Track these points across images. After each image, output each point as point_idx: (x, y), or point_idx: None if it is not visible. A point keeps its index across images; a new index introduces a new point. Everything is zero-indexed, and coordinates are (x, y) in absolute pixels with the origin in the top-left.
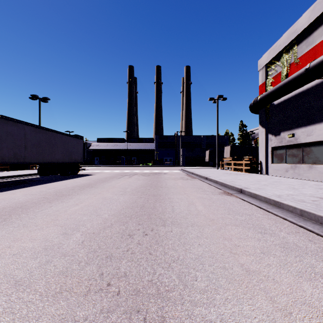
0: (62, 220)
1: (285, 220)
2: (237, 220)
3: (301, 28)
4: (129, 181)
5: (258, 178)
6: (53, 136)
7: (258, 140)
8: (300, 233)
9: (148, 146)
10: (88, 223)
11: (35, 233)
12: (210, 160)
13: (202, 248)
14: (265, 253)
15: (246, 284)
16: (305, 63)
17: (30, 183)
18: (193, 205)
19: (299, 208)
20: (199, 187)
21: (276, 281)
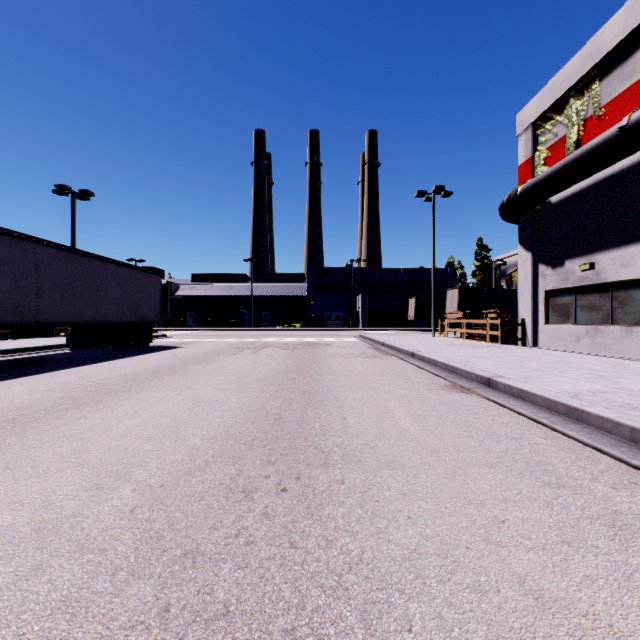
0: (96, 451)
1: (598, 451)
2: (491, 453)
3: (609, 44)
4: (253, 362)
5: (521, 355)
6: (97, 267)
7: (513, 277)
8: None
9: (293, 290)
10: (154, 460)
11: (26, 486)
12: (418, 317)
13: (416, 527)
14: (572, 542)
15: None
16: (616, 117)
17: (48, 365)
18: (389, 414)
19: (627, 425)
20: (398, 374)
21: (620, 632)
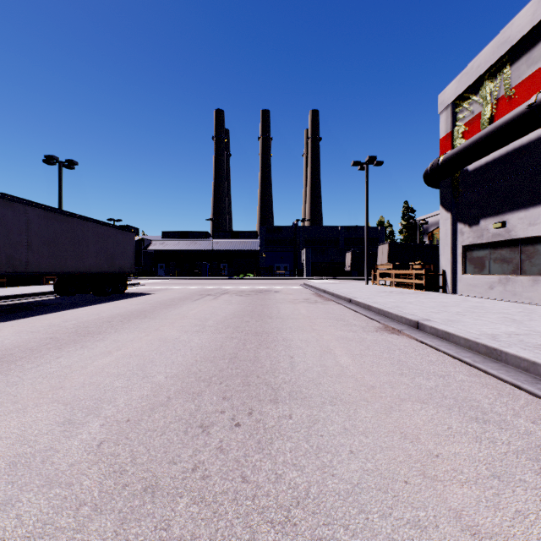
0: (71, 388)
1: (517, 388)
2: (422, 389)
3: (518, 34)
4: (213, 306)
5: (443, 301)
6: (80, 225)
7: (434, 234)
8: None
9: (247, 245)
10: (122, 397)
11: (5, 421)
12: (354, 268)
13: (358, 461)
14: (502, 476)
15: None
16: (525, 97)
17: (36, 309)
18: (330, 354)
19: None
20: (337, 317)
21: None
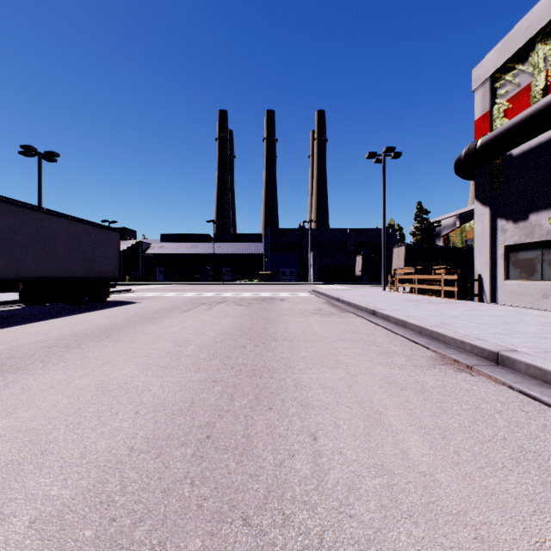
0: None
1: None
2: None
3: None
4: (203, 321)
5: (495, 315)
6: (45, 221)
7: (450, 236)
8: None
9: (251, 248)
10: None
11: None
12: (365, 273)
13: None
14: None
15: None
16: None
17: None
18: (383, 426)
19: None
20: (366, 339)
21: None
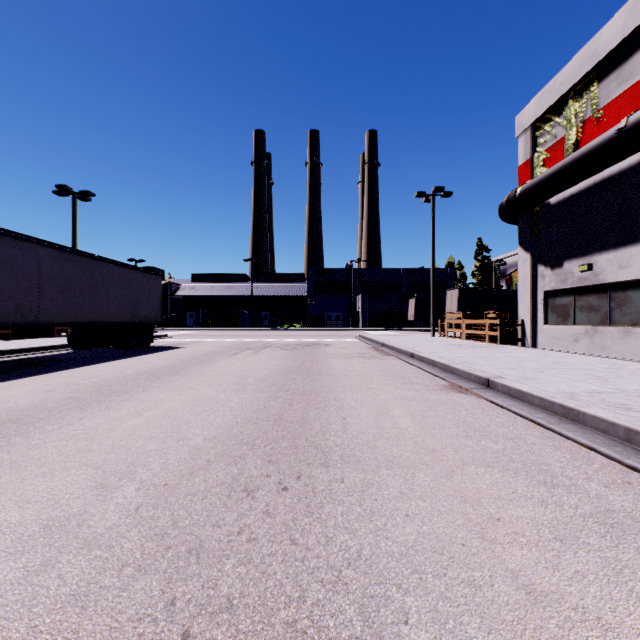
0: (100, 451)
1: (593, 451)
2: (488, 452)
3: (607, 47)
4: (253, 362)
5: (519, 356)
6: (98, 268)
7: (513, 277)
8: (633, 486)
9: (293, 290)
10: (157, 460)
11: (32, 485)
12: (418, 317)
13: (414, 525)
14: (565, 539)
15: (533, 634)
16: (615, 119)
17: (49, 365)
18: (388, 414)
19: (622, 425)
20: (397, 374)
21: (608, 624)
